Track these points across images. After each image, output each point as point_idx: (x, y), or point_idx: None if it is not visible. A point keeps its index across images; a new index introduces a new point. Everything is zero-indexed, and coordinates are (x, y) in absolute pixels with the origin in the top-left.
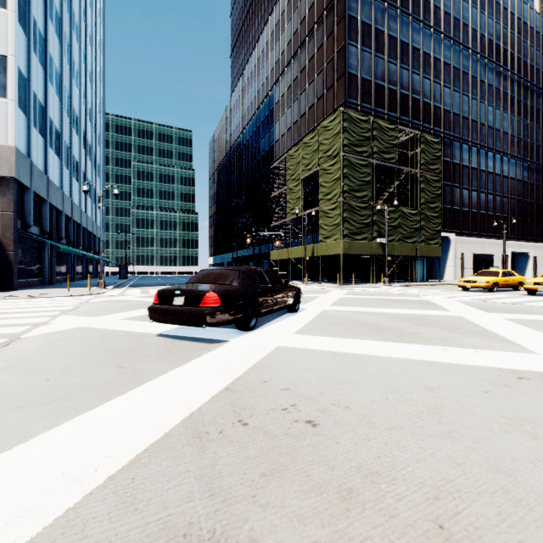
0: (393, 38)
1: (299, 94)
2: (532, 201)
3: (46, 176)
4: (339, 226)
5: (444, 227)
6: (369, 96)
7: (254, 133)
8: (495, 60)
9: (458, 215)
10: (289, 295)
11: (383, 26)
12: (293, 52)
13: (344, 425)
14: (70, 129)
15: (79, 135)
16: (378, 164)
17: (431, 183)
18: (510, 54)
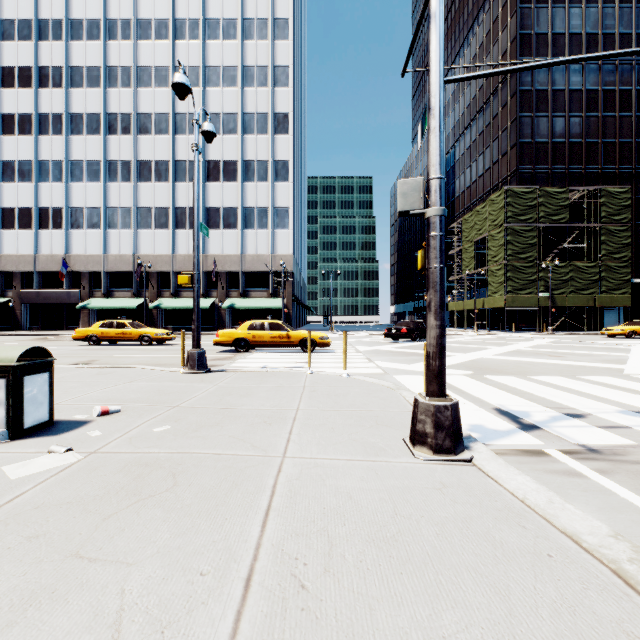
0: (576, 92)
1: (477, 156)
2: None
3: (296, 263)
4: (503, 284)
5: None
6: (545, 157)
7: None
8: None
9: None
10: None
11: (562, 85)
12: (471, 115)
13: None
14: (300, 224)
15: (301, 224)
16: (547, 225)
17: (615, 234)
18: None
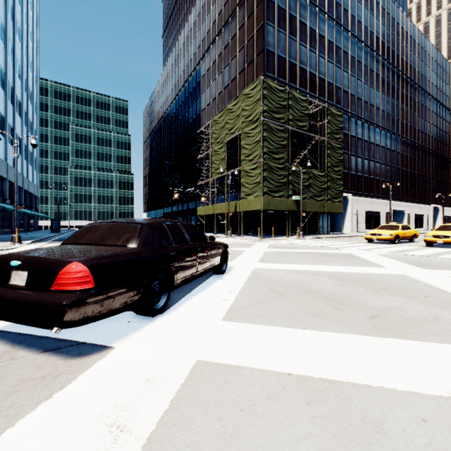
0: (303, 24)
1: (223, 68)
2: (407, 169)
3: None
4: (260, 185)
5: (343, 188)
6: (284, 72)
7: (183, 103)
8: (381, 54)
9: (354, 178)
10: (215, 255)
11: (295, 13)
12: (217, 30)
13: None
14: None
15: (5, 89)
16: (293, 130)
17: (335, 150)
18: (391, 51)
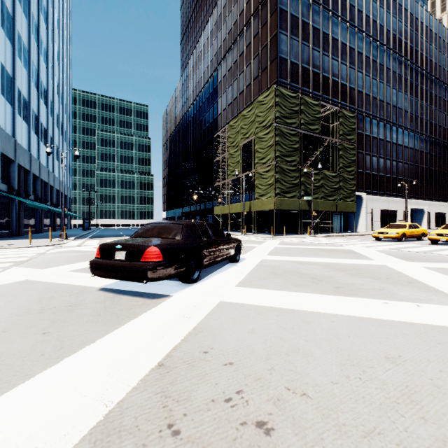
0: (316, 29)
1: (239, 75)
2: (426, 167)
3: (13, 139)
4: (272, 186)
5: (357, 188)
6: (297, 77)
7: (200, 108)
8: (398, 51)
9: (369, 177)
10: (231, 247)
11: (308, 19)
12: (233, 39)
13: (306, 430)
14: (38, 99)
15: (47, 105)
16: (305, 133)
17: (348, 151)
18: (409, 47)
